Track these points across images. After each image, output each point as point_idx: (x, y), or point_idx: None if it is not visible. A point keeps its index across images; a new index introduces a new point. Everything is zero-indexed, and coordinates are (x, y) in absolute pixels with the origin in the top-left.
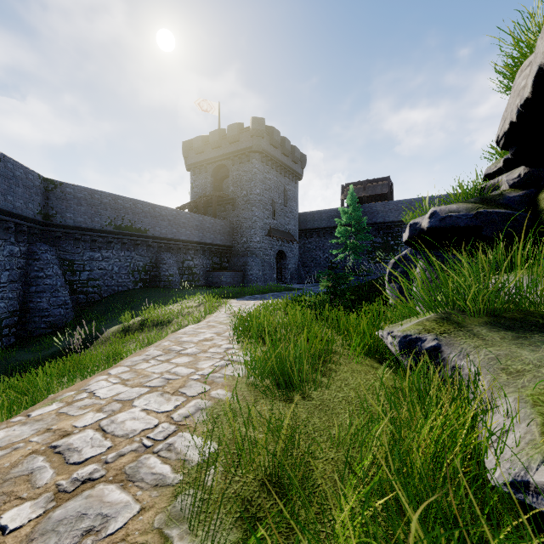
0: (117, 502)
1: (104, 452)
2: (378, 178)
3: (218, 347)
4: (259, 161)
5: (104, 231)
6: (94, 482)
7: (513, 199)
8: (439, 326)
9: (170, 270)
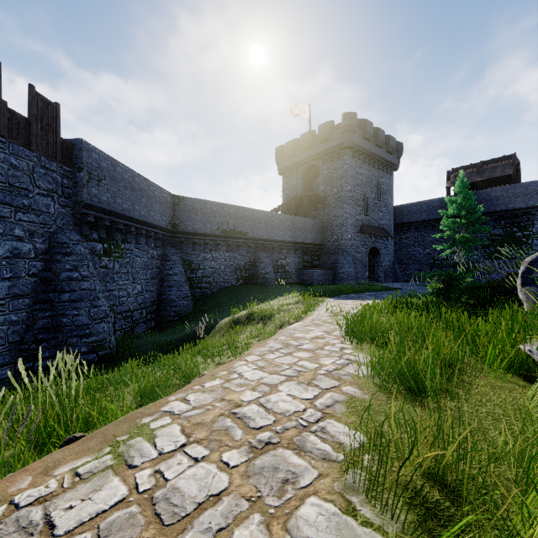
0: (298, 465)
1: (272, 424)
2: (498, 158)
3: (332, 345)
4: (350, 156)
5: (214, 235)
6: (274, 445)
7: None
8: None
9: (266, 269)
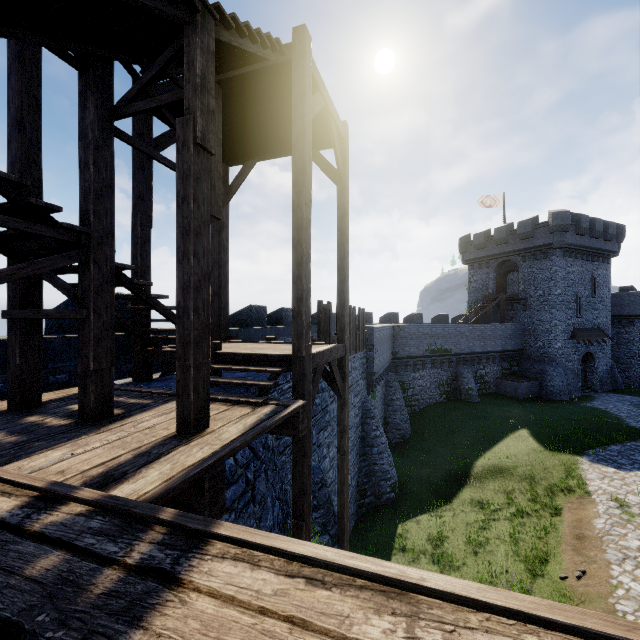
0: None
1: None
2: None
3: None
4: (560, 256)
5: (423, 356)
6: None
7: None
8: None
9: (469, 384)
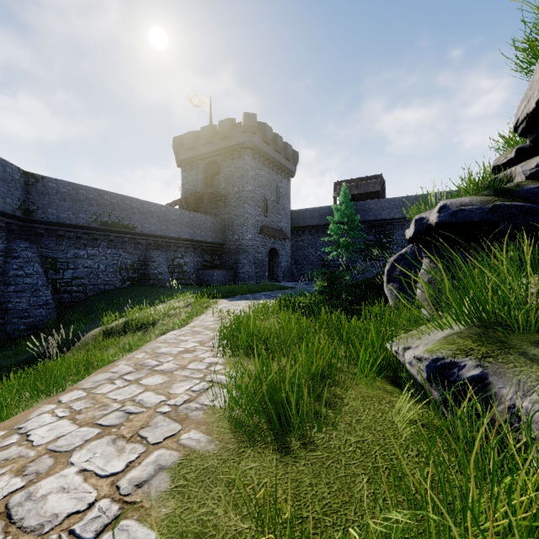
0: None
1: None
2: (370, 176)
3: (200, 361)
4: (251, 157)
5: (90, 228)
6: None
7: (532, 191)
8: (478, 346)
9: (159, 268)
